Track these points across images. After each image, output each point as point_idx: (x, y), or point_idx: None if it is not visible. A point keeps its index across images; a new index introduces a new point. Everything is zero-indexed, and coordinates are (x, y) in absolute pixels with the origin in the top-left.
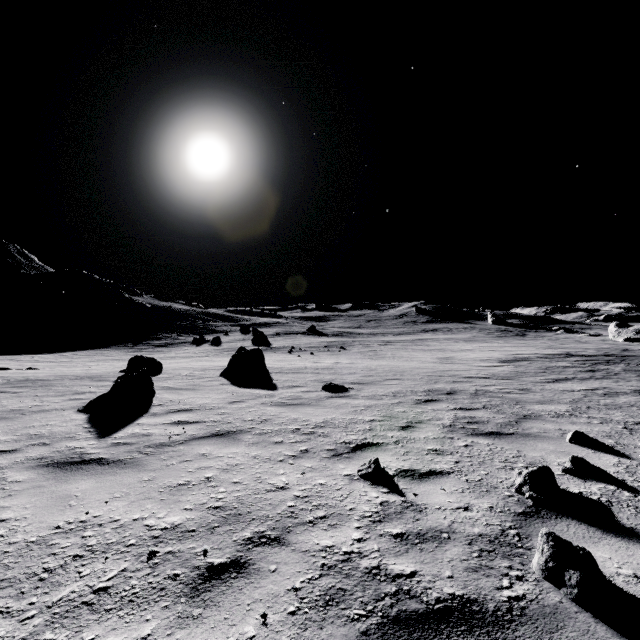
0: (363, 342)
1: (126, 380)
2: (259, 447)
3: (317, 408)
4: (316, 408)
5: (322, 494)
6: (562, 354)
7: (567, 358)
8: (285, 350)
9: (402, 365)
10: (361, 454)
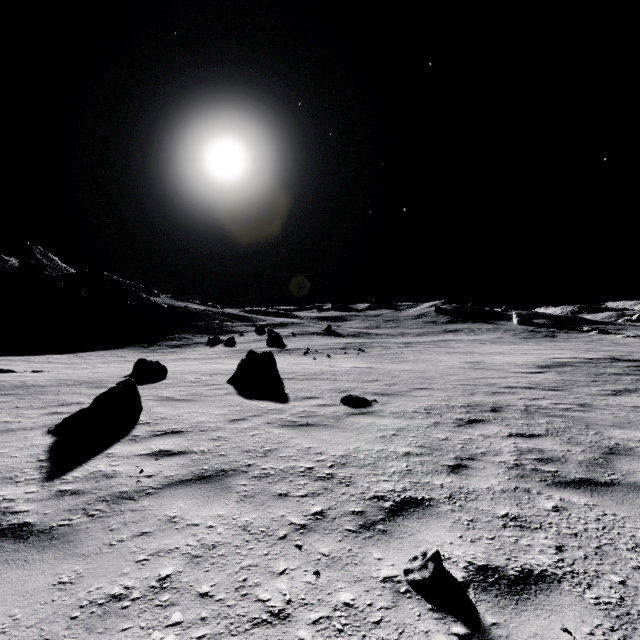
0: (382, 343)
1: (109, 393)
2: (254, 505)
3: (335, 431)
4: (334, 431)
5: (349, 638)
6: (606, 358)
7: (614, 363)
8: (300, 352)
9: (428, 370)
10: (403, 524)
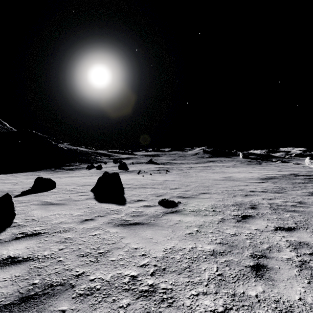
0: (178, 167)
1: None
2: None
3: (156, 229)
4: (155, 229)
5: None
6: (291, 174)
7: (297, 177)
8: (136, 172)
9: (205, 182)
10: None
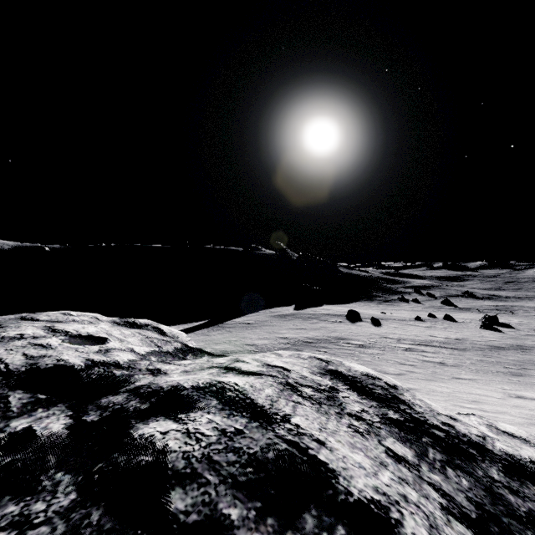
0: (520, 308)
1: (485, 324)
2: None
3: None
4: None
5: None
6: None
7: None
8: (474, 311)
9: None
10: None
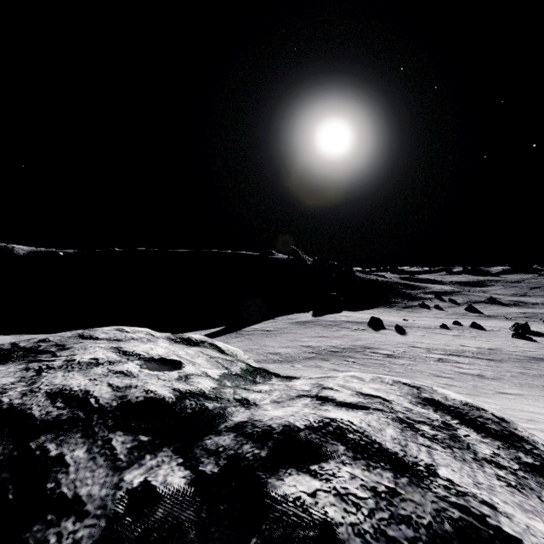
0: None
1: (517, 332)
2: None
3: None
4: None
5: None
6: None
7: None
8: (501, 318)
9: None
10: None
